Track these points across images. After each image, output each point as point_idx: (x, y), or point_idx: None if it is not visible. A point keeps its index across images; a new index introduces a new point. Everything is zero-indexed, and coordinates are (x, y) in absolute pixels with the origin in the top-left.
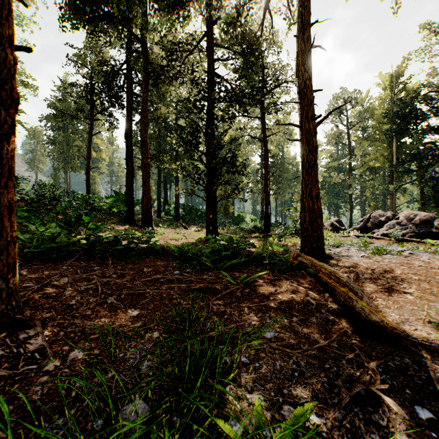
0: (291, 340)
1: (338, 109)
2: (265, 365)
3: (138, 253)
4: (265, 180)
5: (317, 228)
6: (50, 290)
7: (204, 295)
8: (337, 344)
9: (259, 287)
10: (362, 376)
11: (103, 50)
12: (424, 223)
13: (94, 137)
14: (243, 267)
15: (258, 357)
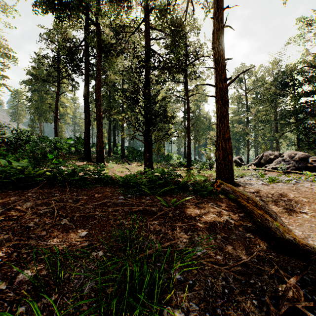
0: (217, 256)
1: (239, 78)
2: (197, 282)
3: (91, 182)
4: (187, 128)
5: (228, 163)
6: (13, 213)
7: (143, 216)
8: (257, 259)
9: (187, 208)
10: (286, 293)
11: (67, 31)
12: (302, 160)
13: (61, 97)
14: (173, 192)
15: (190, 273)
